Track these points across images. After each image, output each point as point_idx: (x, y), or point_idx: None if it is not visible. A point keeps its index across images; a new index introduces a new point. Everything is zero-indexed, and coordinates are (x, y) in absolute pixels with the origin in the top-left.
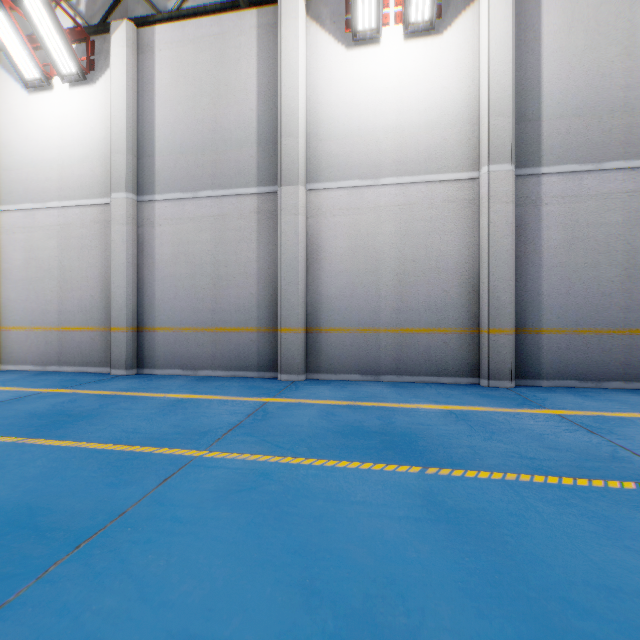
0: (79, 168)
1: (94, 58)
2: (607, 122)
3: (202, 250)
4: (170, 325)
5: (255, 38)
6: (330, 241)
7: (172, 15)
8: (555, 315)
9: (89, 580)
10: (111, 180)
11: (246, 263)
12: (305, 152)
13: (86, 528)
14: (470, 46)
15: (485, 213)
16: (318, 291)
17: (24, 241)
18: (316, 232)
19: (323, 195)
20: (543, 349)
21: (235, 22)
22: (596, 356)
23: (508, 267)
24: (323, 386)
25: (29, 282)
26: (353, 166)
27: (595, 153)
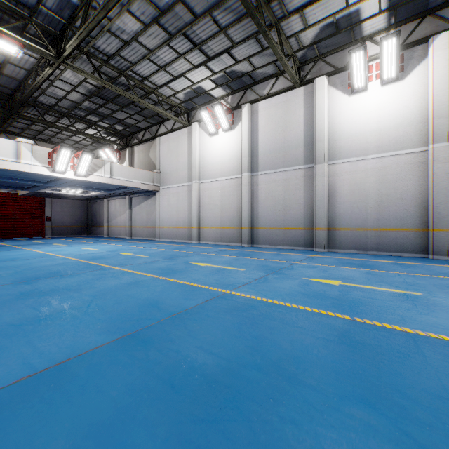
0: (228, 164)
1: (234, 119)
2: None
3: (278, 194)
4: (265, 226)
5: (303, 99)
6: (340, 187)
7: (265, 96)
8: None
9: (288, 271)
10: (241, 168)
11: (298, 199)
12: (327, 147)
13: (280, 267)
14: (421, 82)
15: (430, 169)
16: (334, 211)
17: (208, 194)
18: (333, 183)
19: (336, 166)
20: None
21: (293, 94)
22: None
23: (445, 196)
24: (336, 254)
25: (210, 210)
26: (352, 151)
27: None
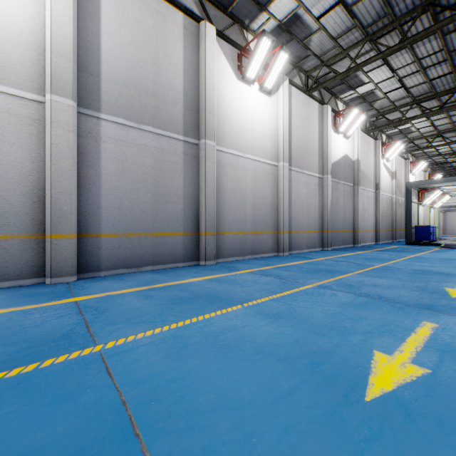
0: None
1: None
2: (144, 99)
3: None
4: None
5: None
6: None
7: None
8: (111, 223)
9: None
10: None
11: None
12: None
13: None
14: None
15: (48, 134)
16: None
17: None
18: None
19: None
20: (102, 248)
21: None
22: (138, 251)
23: (70, 184)
24: None
25: None
26: None
27: (137, 117)
